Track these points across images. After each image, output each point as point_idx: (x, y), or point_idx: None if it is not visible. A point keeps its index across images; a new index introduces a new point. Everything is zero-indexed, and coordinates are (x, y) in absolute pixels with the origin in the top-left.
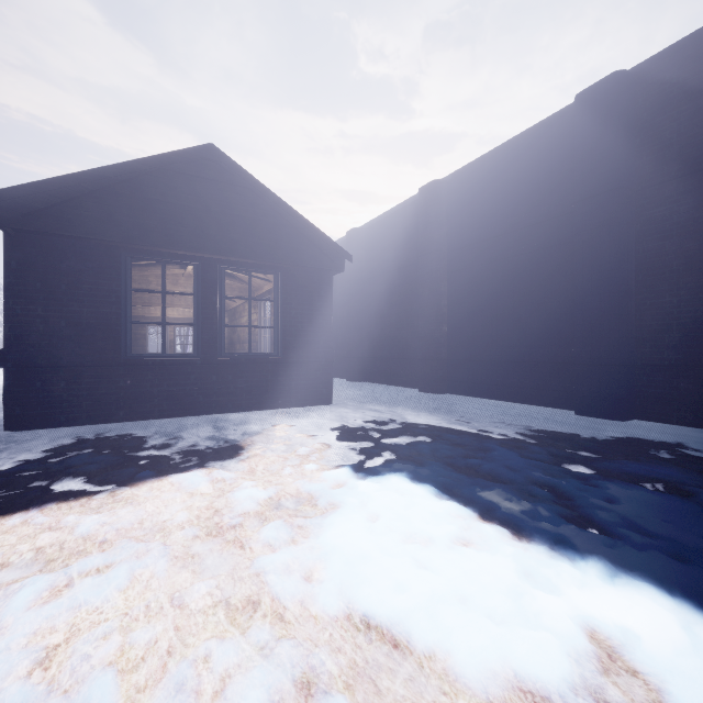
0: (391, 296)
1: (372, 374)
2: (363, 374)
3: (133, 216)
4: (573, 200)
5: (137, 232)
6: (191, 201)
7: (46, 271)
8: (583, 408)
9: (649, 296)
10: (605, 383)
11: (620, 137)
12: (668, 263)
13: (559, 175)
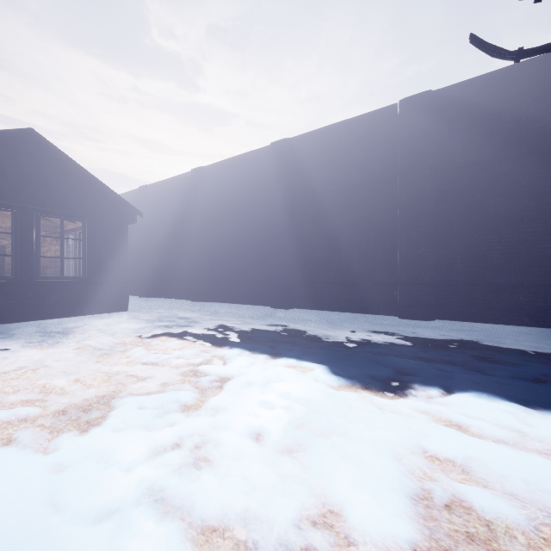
0: (174, 237)
1: (160, 291)
2: (152, 291)
3: None
4: (270, 197)
5: None
6: (13, 167)
7: None
8: (274, 304)
9: (300, 249)
10: (282, 291)
11: (287, 171)
12: (306, 234)
13: (266, 181)
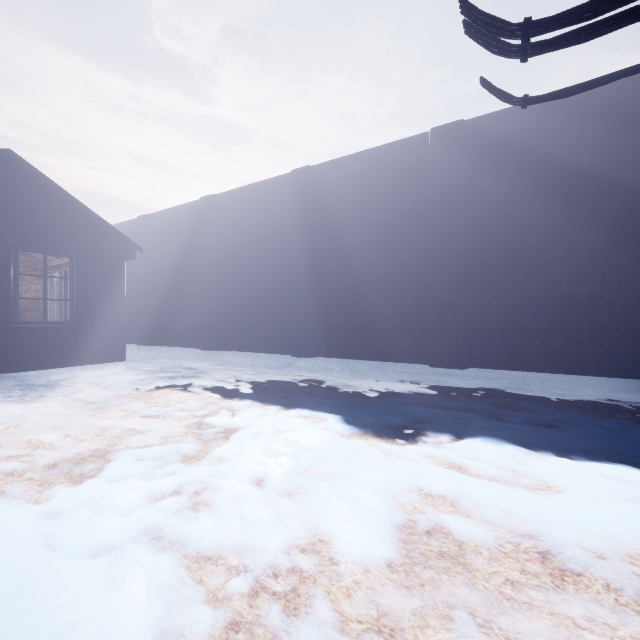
0: (179, 275)
1: (163, 338)
2: (154, 339)
3: None
4: (290, 231)
5: None
6: None
7: None
8: (294, 352)
9: (324, 290)
10: (304, 338)
11: (310, 202)
12: (330, 274)
13: (286, 213)
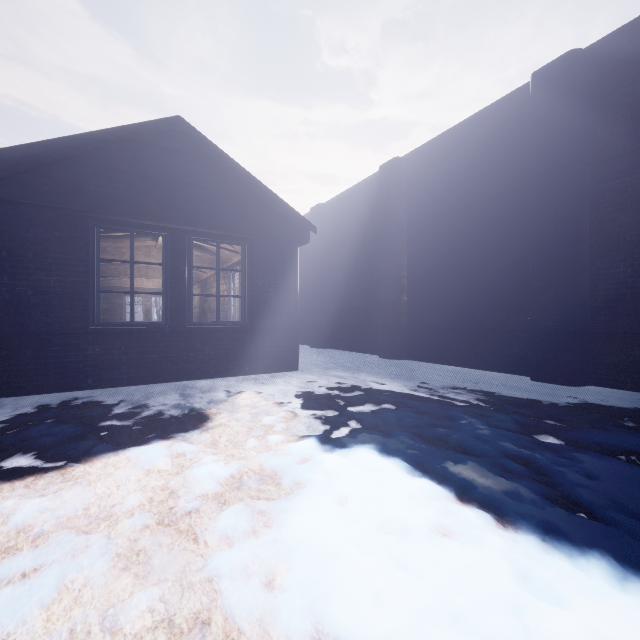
0: (353, 267)
1: (336, 341)
2: (326, 341)
3: (100, 186)
4: (530, 174)
5: (105, 201)
6: (159, 172)
7: (12, 240)
8: (539, 374)
9: (603, 266)
10: (561, 351)
11: (575, 113)
12: (622, 234)
13: (515, 151)
